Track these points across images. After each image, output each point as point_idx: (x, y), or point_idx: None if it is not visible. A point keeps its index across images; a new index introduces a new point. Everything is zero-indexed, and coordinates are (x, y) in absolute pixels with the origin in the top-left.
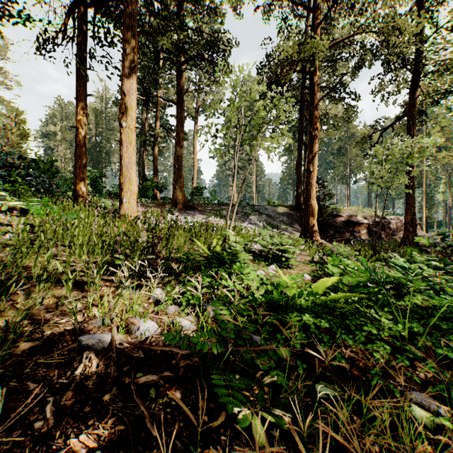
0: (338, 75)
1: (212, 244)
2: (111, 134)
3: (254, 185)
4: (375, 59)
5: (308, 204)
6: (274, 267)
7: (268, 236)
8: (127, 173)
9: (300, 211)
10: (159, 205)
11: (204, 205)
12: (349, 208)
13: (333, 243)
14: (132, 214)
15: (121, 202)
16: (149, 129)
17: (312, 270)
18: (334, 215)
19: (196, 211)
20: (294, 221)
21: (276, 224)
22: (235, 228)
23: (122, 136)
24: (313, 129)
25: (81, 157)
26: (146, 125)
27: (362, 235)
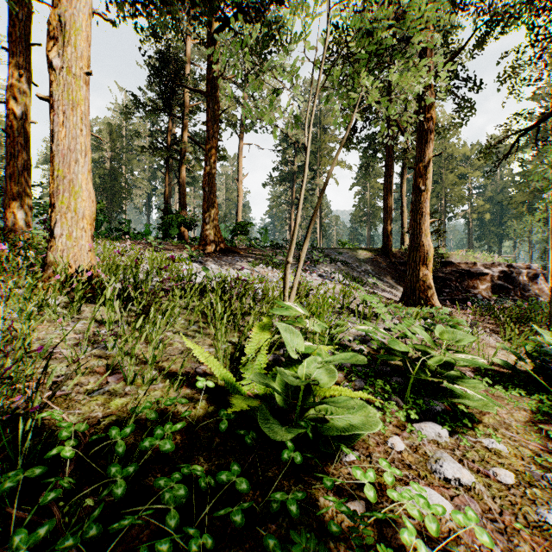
0: (450, 51)
1: (246, 346)
2: (133, 158)
3: (318, 222)
4: (508, 26)
5: (418, 244)
6: (441, 430)
7: (361, 301)
8: (66, 172)
9: (390, 257)
10: (180, 248)
11: (249, 248)
12: (452, 252)
13: (442, 304)
14: (76, 262)
15: (50, 234)
16: (174, 142)
17: (529, 421)
18: (441, 262)
19: (236, 257)
20: (382, 271)
21: (357, 275)
22: (300, 289)
23: (52, 90)
24: (425, 121)
25: (16, 156)
26: (169, 137)
27: (482, 292)
